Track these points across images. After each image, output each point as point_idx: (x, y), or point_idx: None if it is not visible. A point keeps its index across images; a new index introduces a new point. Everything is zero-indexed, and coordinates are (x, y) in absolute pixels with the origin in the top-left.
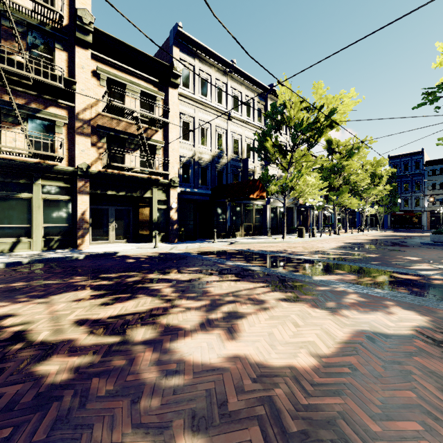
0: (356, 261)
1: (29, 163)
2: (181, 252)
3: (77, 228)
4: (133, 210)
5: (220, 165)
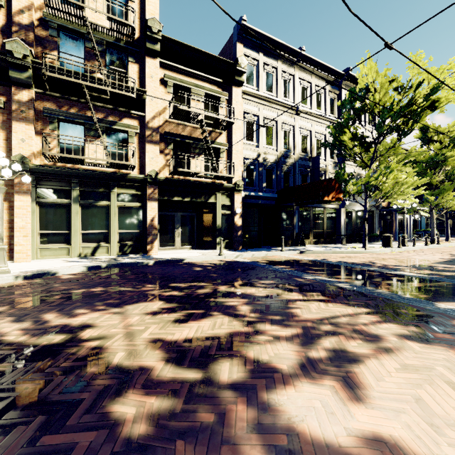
0: None
1: (107, 172)
2: (248, 261)
3: (147, 234)
4: (198, 215)
5: (286, 166)
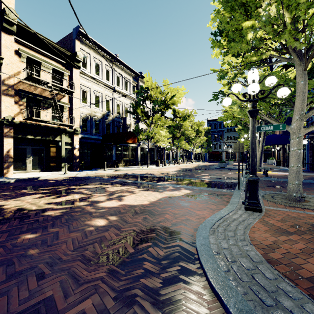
0: (180, 176)
1: None
2: (84, 176)
3: (3, 161)
4: (46, 149)
5: (108, 121)
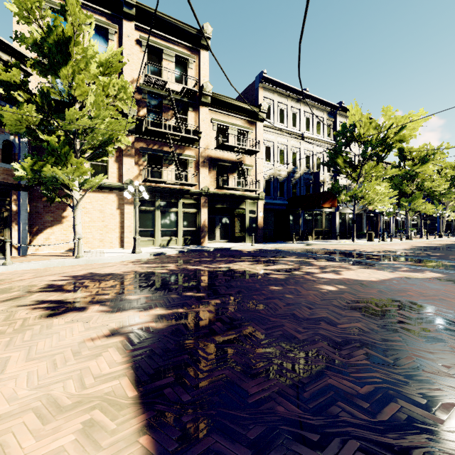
0: (418, 256)
1: (177, 189)
2: (273, 249)
3: (200, 231)
4: (231, 218)
5: (294, 179)
